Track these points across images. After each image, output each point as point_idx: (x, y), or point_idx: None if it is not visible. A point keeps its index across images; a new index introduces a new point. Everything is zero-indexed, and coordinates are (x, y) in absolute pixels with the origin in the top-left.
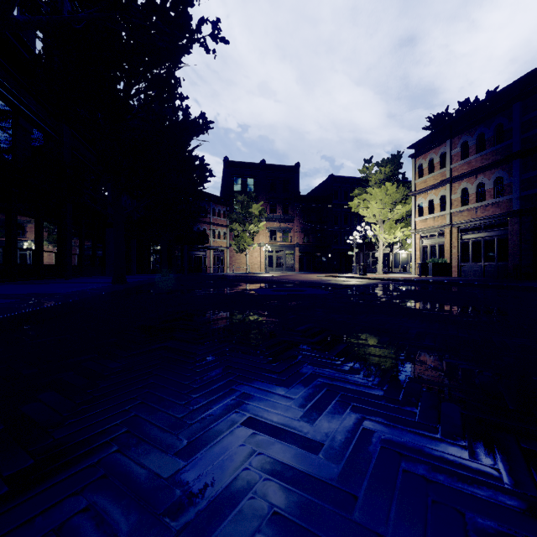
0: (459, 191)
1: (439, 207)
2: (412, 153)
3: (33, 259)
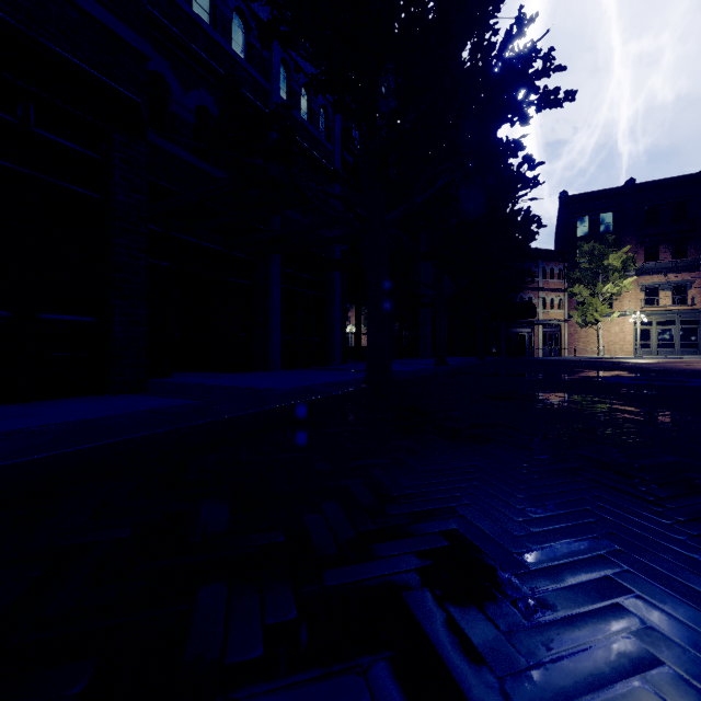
0: None
1: None
2: None
3: None
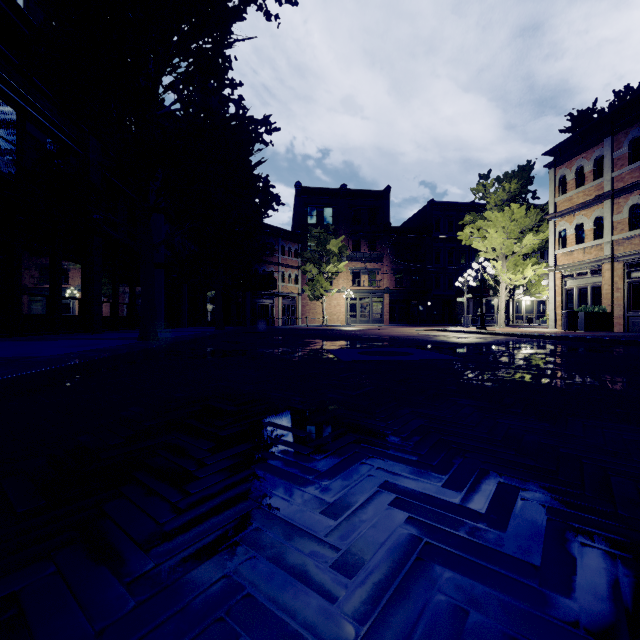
0: (626, 209)
1: (592, 234)
2: (550, 162)
3: (47, 308)
